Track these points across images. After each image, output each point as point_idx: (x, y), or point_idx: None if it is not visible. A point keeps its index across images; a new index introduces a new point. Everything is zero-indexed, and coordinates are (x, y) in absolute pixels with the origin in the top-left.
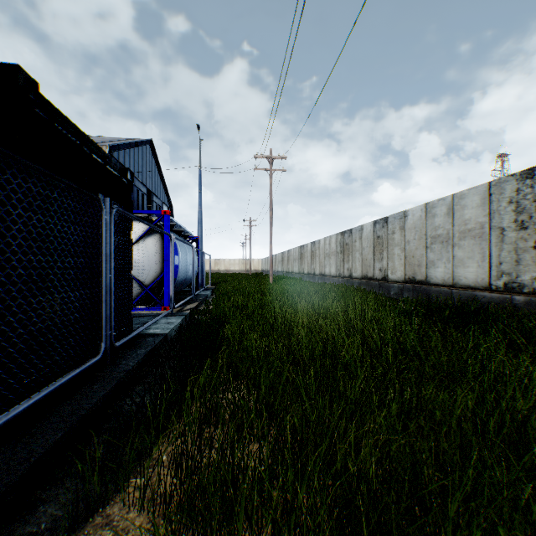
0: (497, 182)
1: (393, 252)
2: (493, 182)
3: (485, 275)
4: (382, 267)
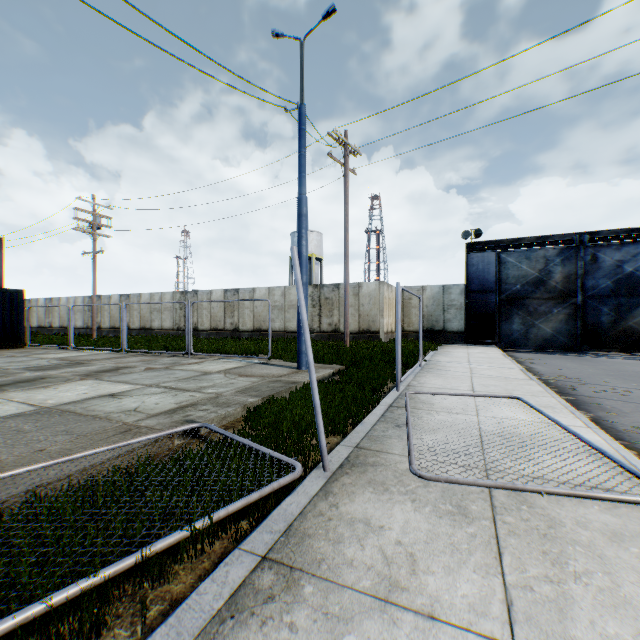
0: (86, 297)
1: (56, 315)
2: (85, 297)
3: (84, 324)
4: (51, 321)
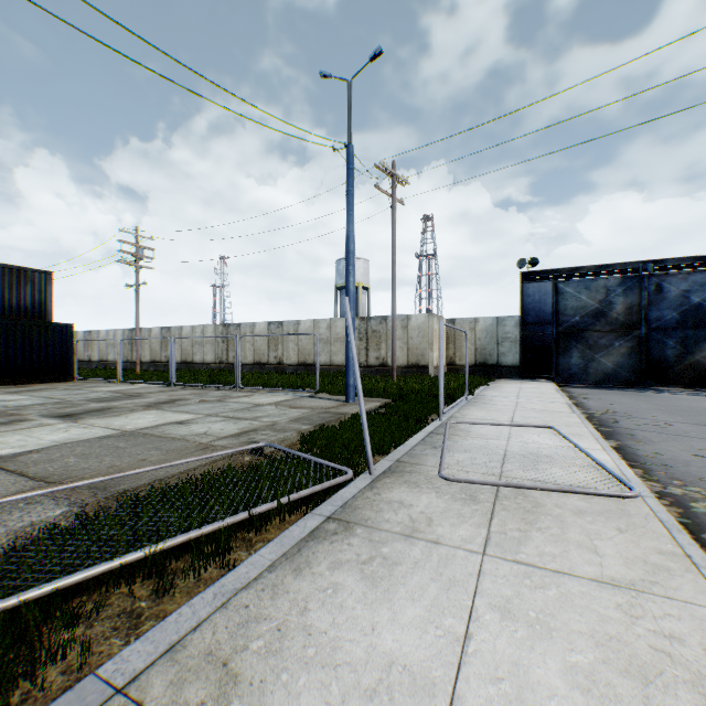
0: (126, 330)
1: (95, 348)
2: (125, 329)
3: (123, 357)
4: (90, 355)
